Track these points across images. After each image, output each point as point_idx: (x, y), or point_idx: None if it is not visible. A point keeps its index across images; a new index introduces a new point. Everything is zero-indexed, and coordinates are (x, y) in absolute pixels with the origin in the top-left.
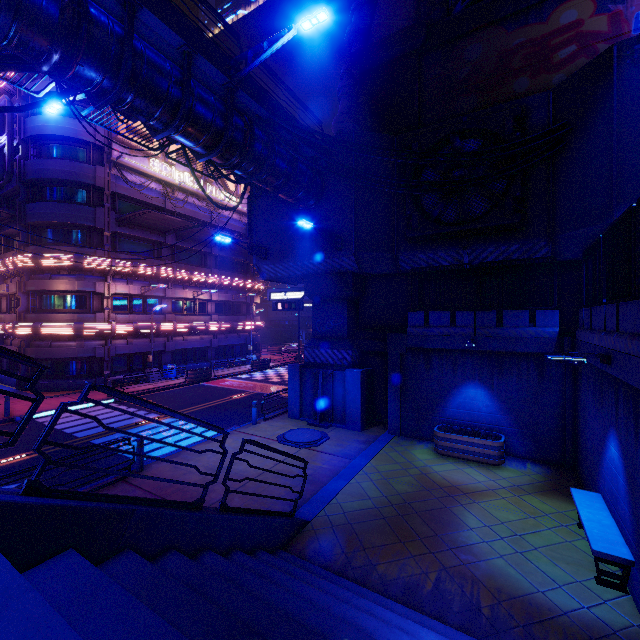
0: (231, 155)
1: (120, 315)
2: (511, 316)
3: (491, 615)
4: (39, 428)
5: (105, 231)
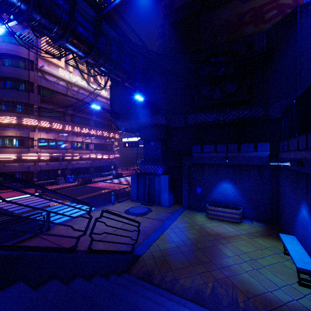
0: (99, 58)
1: (43, 149)
2: (245, 146)
3: (244, 307)
4: None
5: (34, 105)
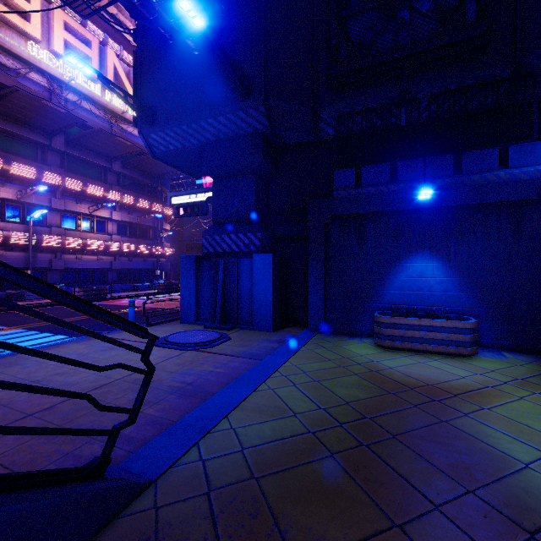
0: None
1: None
2: (474, 158)
3: None
4: None
5: None
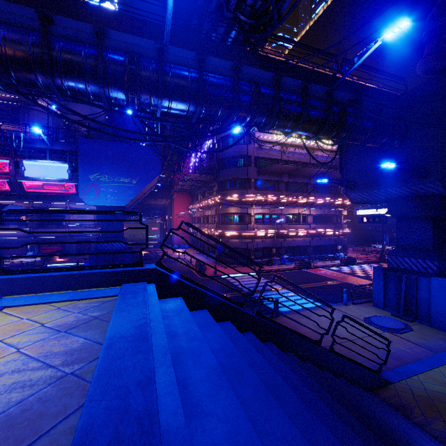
0: (330, 132)
1: (258, 225)
2: None
3: None
4: (228, 282)
5: (251, 179)
